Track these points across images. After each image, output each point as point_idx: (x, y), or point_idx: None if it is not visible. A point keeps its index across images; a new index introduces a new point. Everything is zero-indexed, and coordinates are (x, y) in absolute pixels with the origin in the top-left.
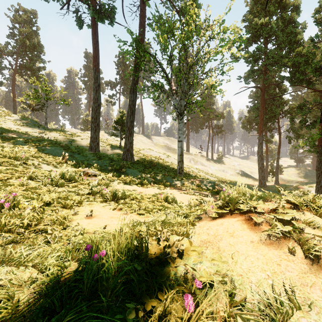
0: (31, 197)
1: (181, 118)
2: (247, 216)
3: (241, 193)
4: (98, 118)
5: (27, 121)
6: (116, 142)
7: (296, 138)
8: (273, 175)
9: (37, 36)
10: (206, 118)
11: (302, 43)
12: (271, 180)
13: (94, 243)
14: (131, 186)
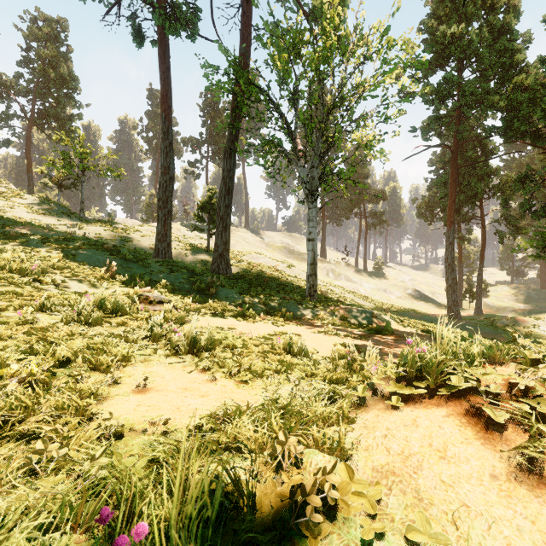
0: (33, 350)
1: (314, 201)
2: (467, 405)
3: (448, 350)
4: (170, 200)
5: (50, 206)
6: (202, 241)
7: (513, 234)
8: (472, 298)
9: (69, 63)
10: (355, 200)
11: (525, 68)
12: (469, 307)
13: (123, 496)
14: (225, 321)
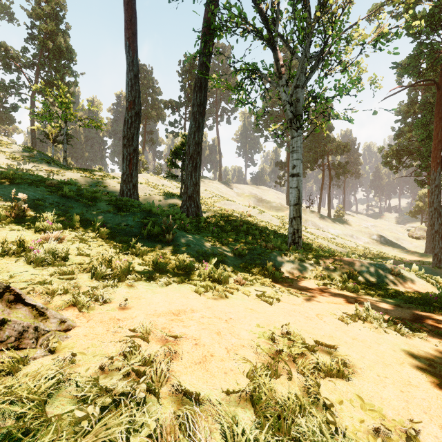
0: None
1: (298, 127)
2: None
3: None
4: (136, 138)
5: (31, 154)
6: (179, 190)
7: None
8: None
9: (66, 37)
10: (320, 152)
11: None
12: None
13: None
14: (169, 297)
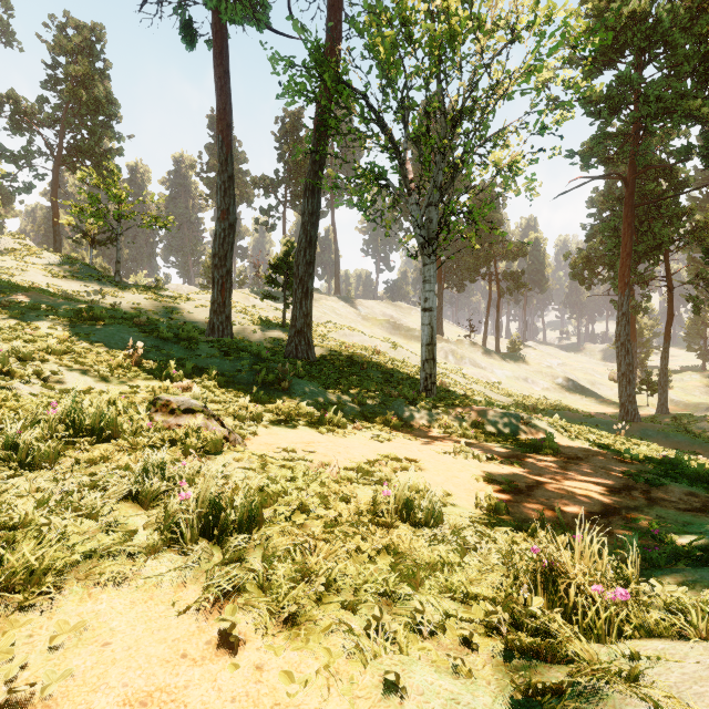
0: None
1: (431, 253)
2: None
3: None
4: (230, 256)
5: (74, 267)
6: (277, 313)
7: None
8: (651, 390)
9: (106, 82)
10: (483, 256)
11: None
12: (647, 403)
13: None
14: (299, 434)
